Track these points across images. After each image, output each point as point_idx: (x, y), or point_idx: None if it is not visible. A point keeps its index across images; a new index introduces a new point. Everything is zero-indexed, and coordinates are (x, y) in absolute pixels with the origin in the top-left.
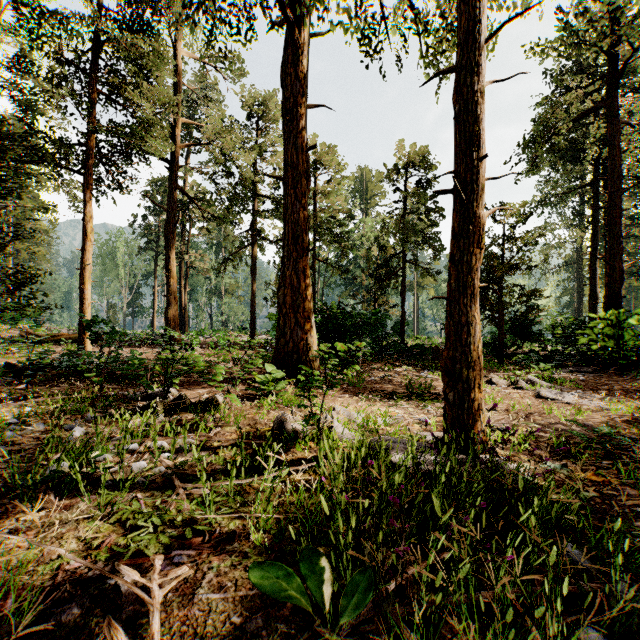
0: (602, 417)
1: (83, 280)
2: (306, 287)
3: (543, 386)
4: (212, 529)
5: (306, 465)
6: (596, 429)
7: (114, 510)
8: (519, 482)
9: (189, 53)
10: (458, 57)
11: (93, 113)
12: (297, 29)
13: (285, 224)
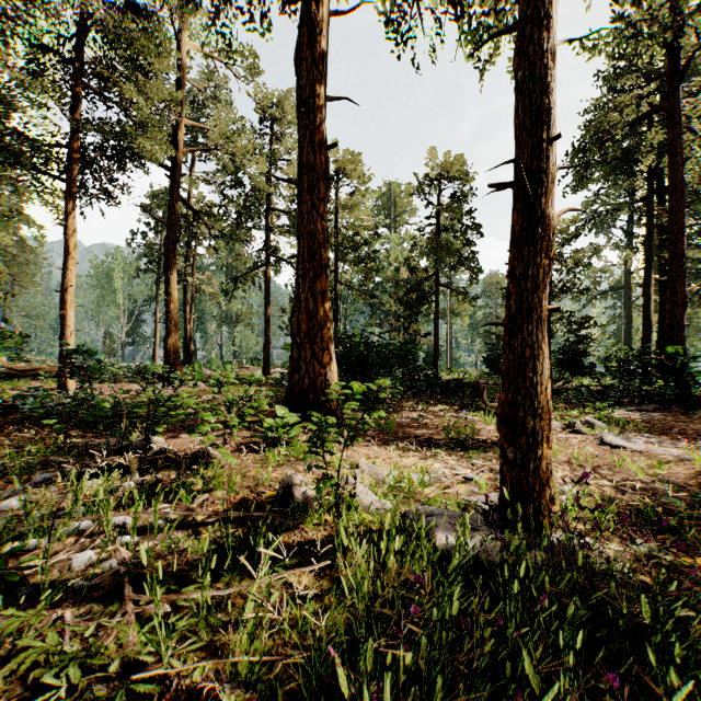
0: (685, 470)
1: (64, 304)
2: (325, 312)
3: (604, 429)
4: (166, 680)
5: (316, 565)
6: (698, 495)
7: (19, 646)
8: (643, 607)
9: (192, 44)
10: (520, 8)
11: (76, 109)
12: (314, 4)
13: (300, 237)
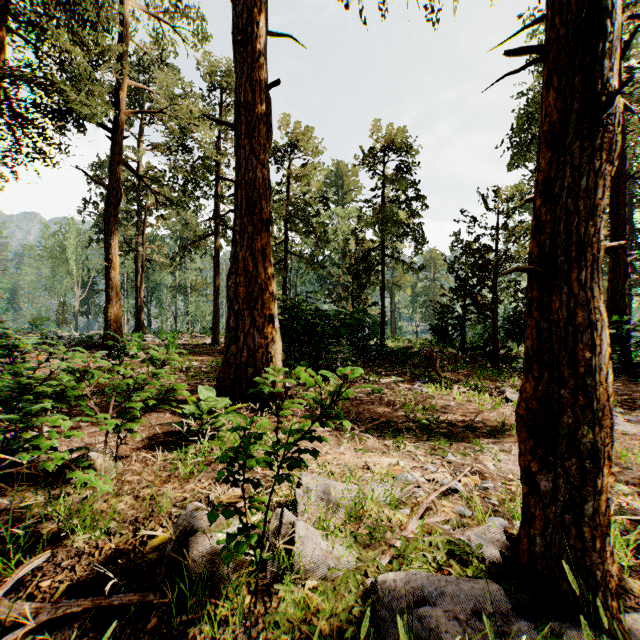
0: None
1: None
2: (266, 274)
3: None
4: None
5: None
6: None
7: None
8: None
9: (135, 2)
10: None
11: None
12: None
13: (238, 187)
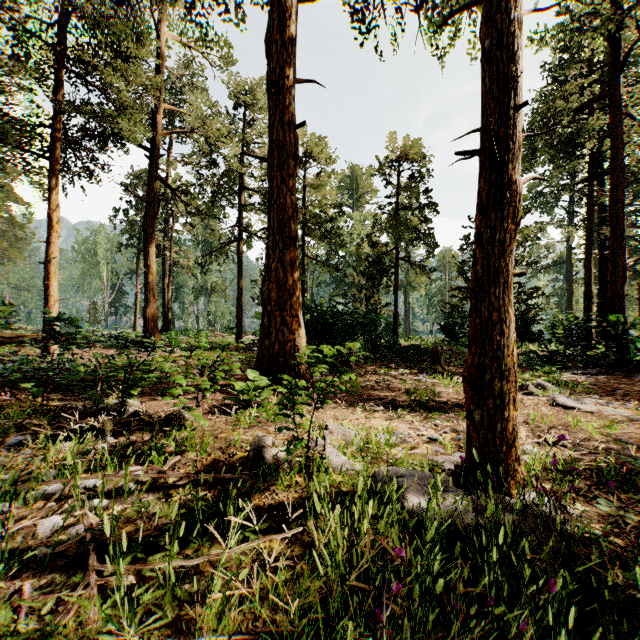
0: (635, 430)
1: (48, 275)
2: (294, 281)
3: (555, 391)
4: None
5: (287, 532)
6: None
7: None
8: (638, 581)
9: (169, 34)
10: None
11: (60, 91)
12: None
13: (270, 210)
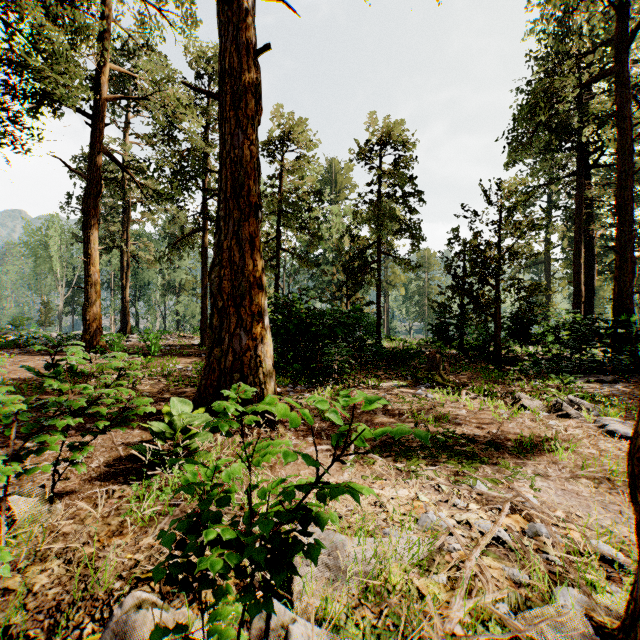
0: None
1: None
2: (255, 266)
3: (595, 411)
4: None
5: None
6: None
7: None
8: None
9: None
10: None
11: None
12: None
13: (222, 167)
